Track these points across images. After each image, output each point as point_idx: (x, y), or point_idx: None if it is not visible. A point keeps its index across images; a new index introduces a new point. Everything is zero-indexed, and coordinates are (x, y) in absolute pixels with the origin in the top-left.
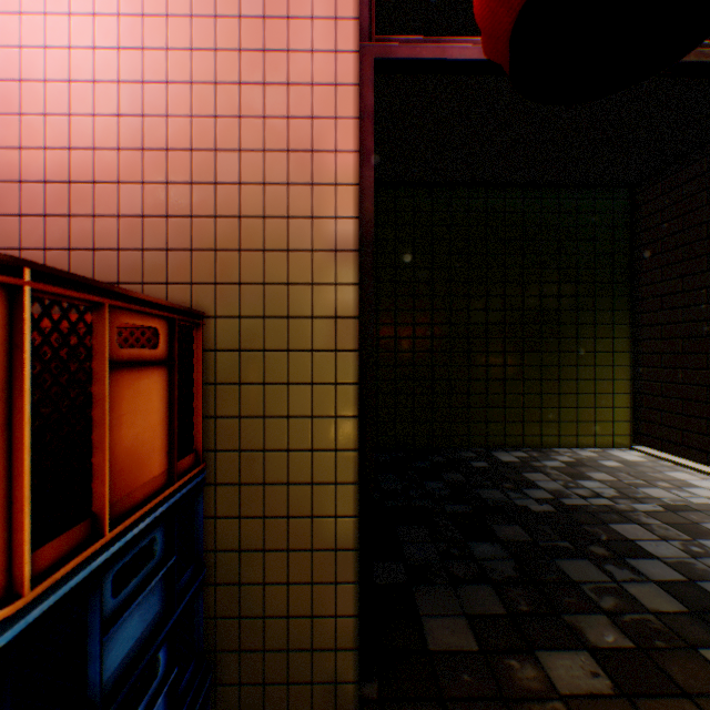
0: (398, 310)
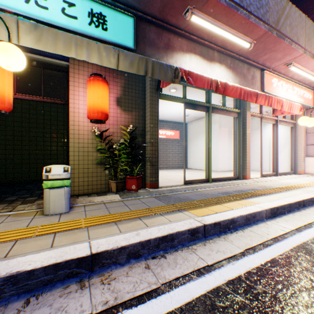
0: (45, 137)
